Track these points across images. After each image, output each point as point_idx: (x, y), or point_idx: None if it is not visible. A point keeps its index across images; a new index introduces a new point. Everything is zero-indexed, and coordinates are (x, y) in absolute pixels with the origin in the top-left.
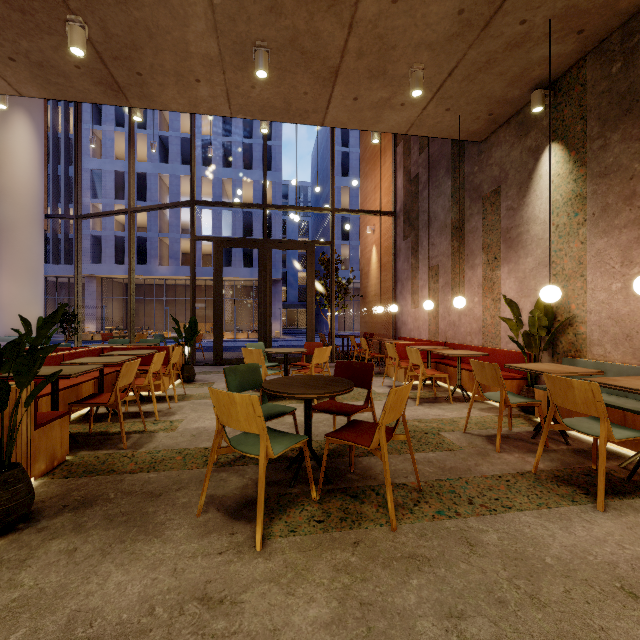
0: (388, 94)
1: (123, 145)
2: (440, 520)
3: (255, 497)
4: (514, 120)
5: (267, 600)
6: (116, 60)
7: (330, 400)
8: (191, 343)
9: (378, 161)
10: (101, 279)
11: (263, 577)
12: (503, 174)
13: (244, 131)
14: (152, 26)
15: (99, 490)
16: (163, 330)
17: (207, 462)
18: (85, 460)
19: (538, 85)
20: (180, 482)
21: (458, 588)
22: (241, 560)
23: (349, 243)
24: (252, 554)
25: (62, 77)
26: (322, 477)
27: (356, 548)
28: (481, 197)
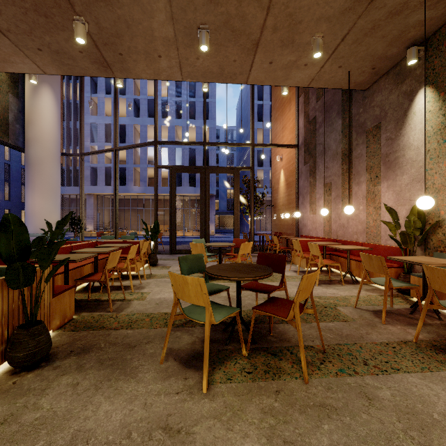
0: (295, 58)
1: (110, 106)
2: (342, 377)
3: (201, 351)
4: (392, 72)
5: (212, 433)
6: (105, 45)
7: (254, 281)
8: (155, 239)
9: (285, 109)
10: (96, 196)
11: (209, 414)
12: (383, 113)
13: (190, 93)
14: (129, 19)
15: (94, 341)
16: (136, 230)
17: (167, 323)
18: (85, 319)
19: (412, 43)
20: (148, 337)
21: (362, 435)
22: (192, 399)
23: (263, 168)
24: (200, 395)
25: (71, 60)
26: (250, 339)
27: (278, 395)
28: (365, 131)
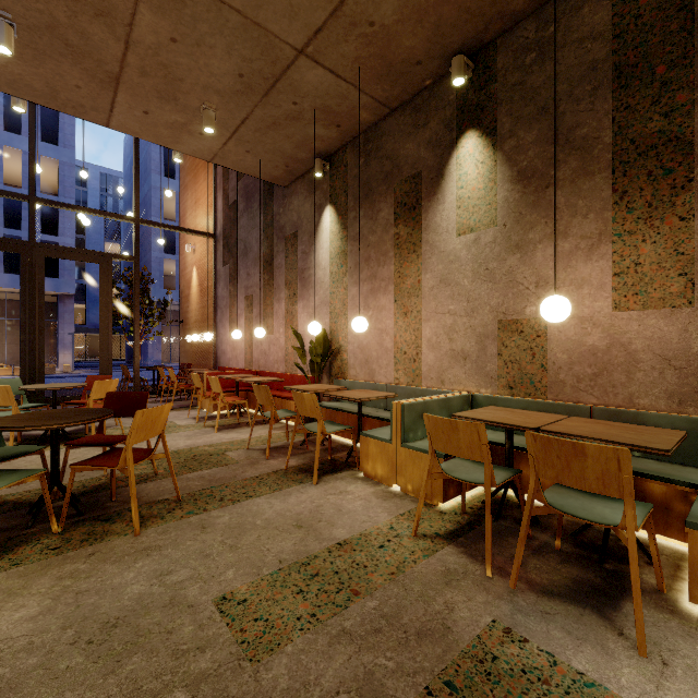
0: (184, 120)
1: None
2: (187, 518)
3: None
4: (307, 177)
5: None
6: None
7: (97, 434)
8: None
9: (199, 175)
10: None
11: None
12: (300, 221)
13: None
14: None
15: None
16: None
17: None
18: None
19: (319, 154)
20: None
21: (177, 557)
22: None
23: (176, 258)
24: None
25: None
26: (66, 508)
27: (90, 558)
28: (285, 237)
